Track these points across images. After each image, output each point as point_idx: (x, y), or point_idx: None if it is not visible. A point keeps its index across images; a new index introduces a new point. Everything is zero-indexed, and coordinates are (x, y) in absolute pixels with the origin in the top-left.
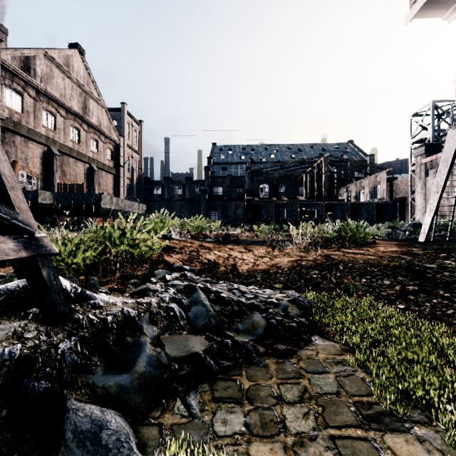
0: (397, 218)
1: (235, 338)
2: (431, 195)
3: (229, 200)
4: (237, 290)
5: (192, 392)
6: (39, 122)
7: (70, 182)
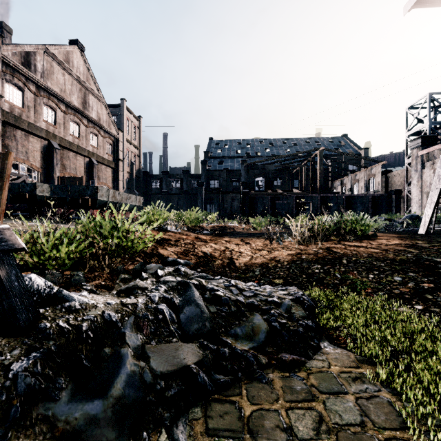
0: (393, 210)
1: (233, 345)
2: (432, 187)
3: (225, 193)
4: (235, 287)
5: (181, 421)
6: (40, 116)
7: (70, 175)
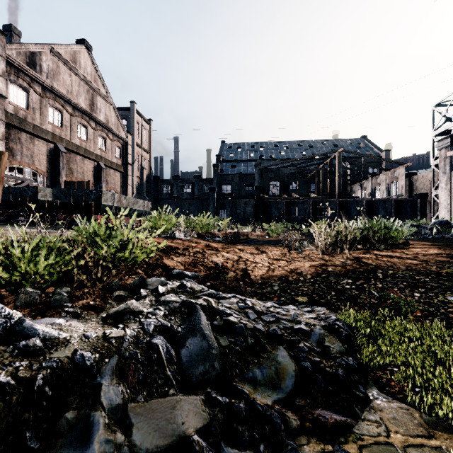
0: (418, 216)
1: (251, 397)
2: None
3: (238, 198)
4: (251, 309)
5: None
6: (45, 118)
7: (78, 179)
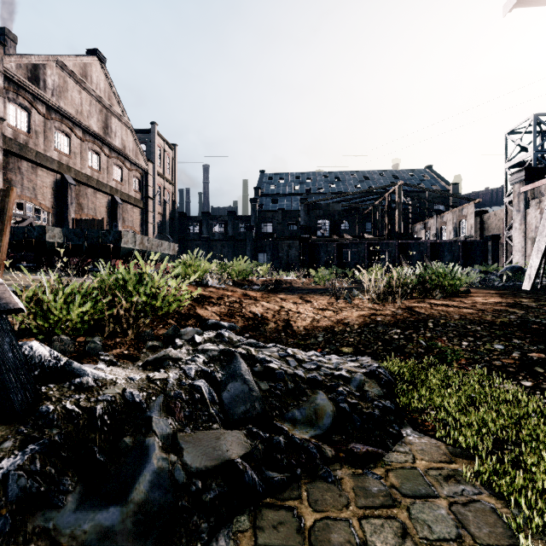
0: (489, 260)
1: (290, 432)
2: (539, 231)
3: (280, 239)
4: (292, 357)
5: (223, 534)
6: (50, 144)
7: (89, 217)
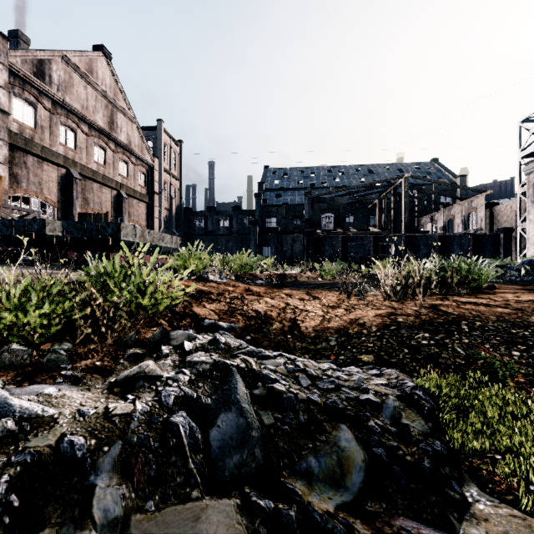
0: (501, 254)
1: (305, 500)
2: None
3: (284, 233)
4: (303, 373)
5: None
6: (56, 139)
7: (94, 211)
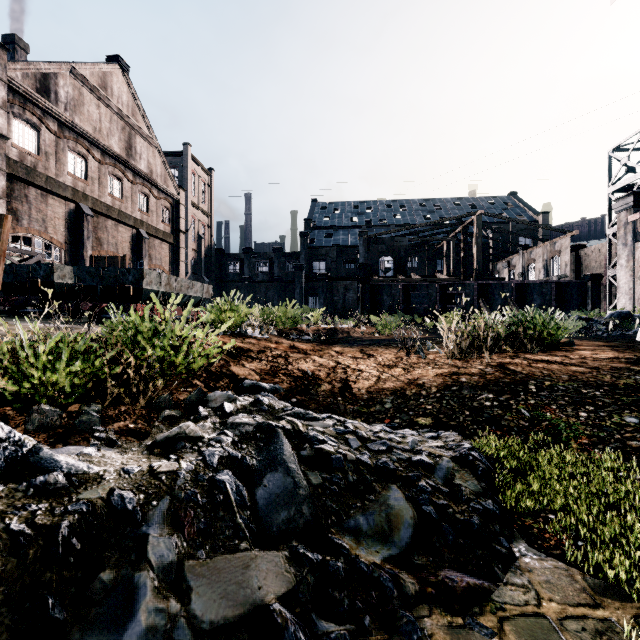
0: (588, 305)
1: (353, 553)
2: None
3: (335, 280)
4: (353, 434)
5: None
6: (63, 168)
7: (109, 254)
